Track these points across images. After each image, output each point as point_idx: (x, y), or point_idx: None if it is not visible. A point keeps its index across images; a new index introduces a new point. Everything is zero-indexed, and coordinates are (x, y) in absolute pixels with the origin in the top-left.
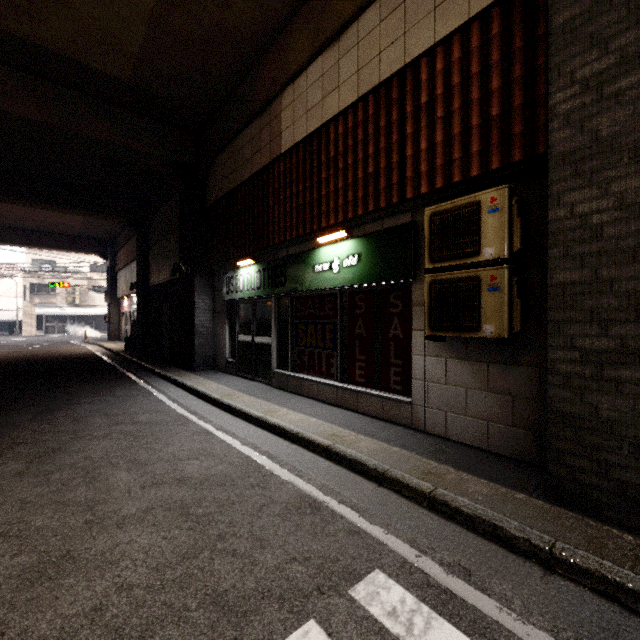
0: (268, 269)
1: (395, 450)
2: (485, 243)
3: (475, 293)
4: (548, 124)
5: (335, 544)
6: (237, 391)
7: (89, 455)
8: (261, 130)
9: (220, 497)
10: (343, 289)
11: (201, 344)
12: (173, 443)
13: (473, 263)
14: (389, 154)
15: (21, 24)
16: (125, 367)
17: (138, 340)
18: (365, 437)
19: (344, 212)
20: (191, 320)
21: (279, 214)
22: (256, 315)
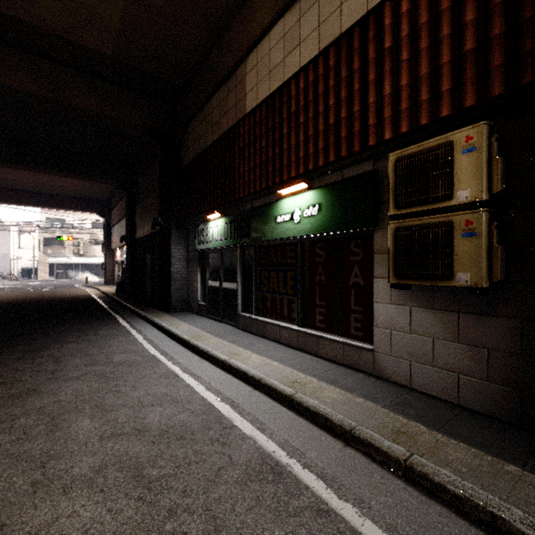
0: (234, 221)
1: (359, 401)
2: (459, 186)
3: (447, 239)
4: None
5: (301, 529)
6: (206, 332)
7: (59, 398)
8: (228, 94)
9: (177, 454)
10: (304, 238)
11: (177, 289)
12: (140, 386)
13: (443, 208)
14: (350, 103)
15: (15, 4)
16: (113, 308)
17: (127, 284)
18: (327, 385)
19: (305, 164)
20: (168, 268)
21: (244, 170)
22: (224, 263)
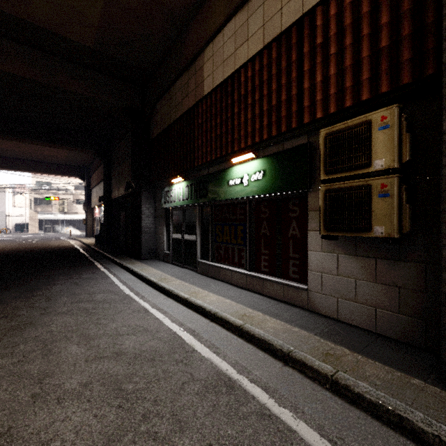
0: (194, 184)
1: (296, 330)
2: (376, 156)
3: (366, 199)
4: (442, 43)
5: (248, 429)
6: (171, 276)
7: (51, 329)
8: (189, 80)
9: (149, 372)
10: (251, 198)
11: (146, 240)
12: (117, 319)
13: (364, 174)
14: (289, 89)
15: (13, 5)
16: (93, 256)
17: (104, 237)
18: (270, 317)
19: (252, 138)
20: (139, 223)
21: (202, 142)
22: (185, 219)
